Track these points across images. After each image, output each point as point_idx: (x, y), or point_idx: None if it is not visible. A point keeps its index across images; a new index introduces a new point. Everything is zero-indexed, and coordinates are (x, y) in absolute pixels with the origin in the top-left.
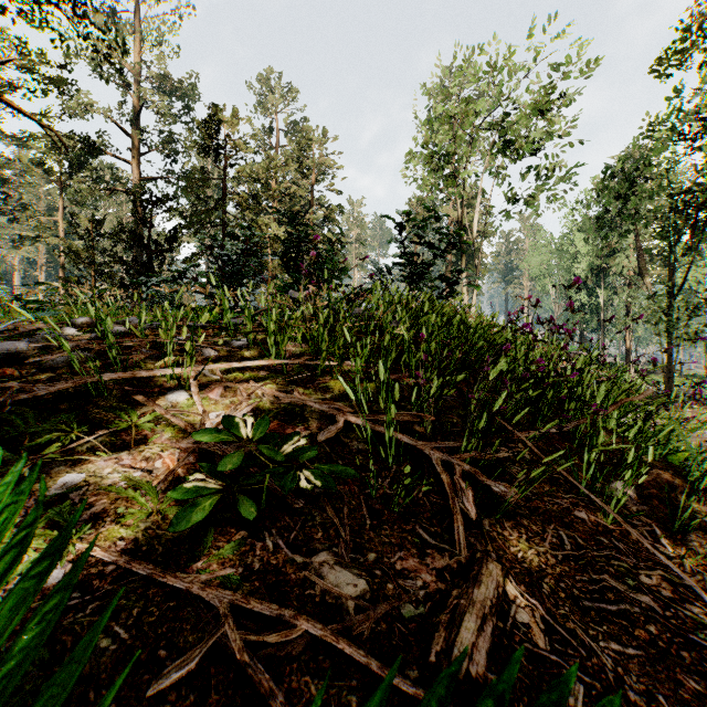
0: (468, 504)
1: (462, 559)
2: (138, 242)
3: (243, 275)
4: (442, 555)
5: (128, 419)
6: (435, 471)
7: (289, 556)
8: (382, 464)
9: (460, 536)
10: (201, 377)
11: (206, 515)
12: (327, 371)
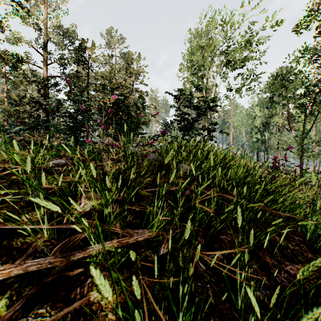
0: None
1: None
2: (41, 107)
3: (81, 126)
4: None
5: None
6: None
7: None
8: None
9: None
10: None
11: None
12: None
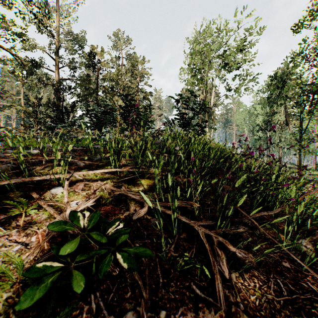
0: (223, 266)
1: (222, 312)
2: (57, 108)
3: (103, 123)
4: (209, 309)
5: (21, 208)
6: (200, 237)
7: (106, 317)
8: (170, 233)
9: (219, 292)
10: (73, 178)
11: (46, 292)
12: (141, 174)
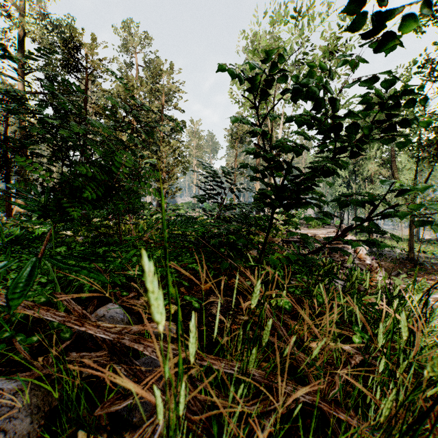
0: None
1: None
2: None
3: None
4: None
5: None
6: None
7: None
8: None
9: None
10: None
11: None
12: None
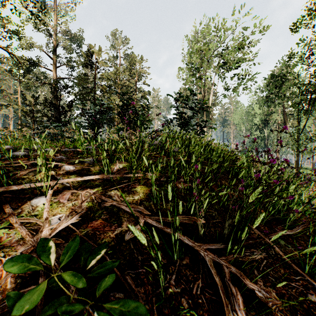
0: (240, 311)
1: None
2: (54, 107)
3: (99, 123)
4: None
5: None
6: (207, 262)
7: None
8: (169, 257)
9: None
10: (60, 185)
11: None
12: (137, 179)
